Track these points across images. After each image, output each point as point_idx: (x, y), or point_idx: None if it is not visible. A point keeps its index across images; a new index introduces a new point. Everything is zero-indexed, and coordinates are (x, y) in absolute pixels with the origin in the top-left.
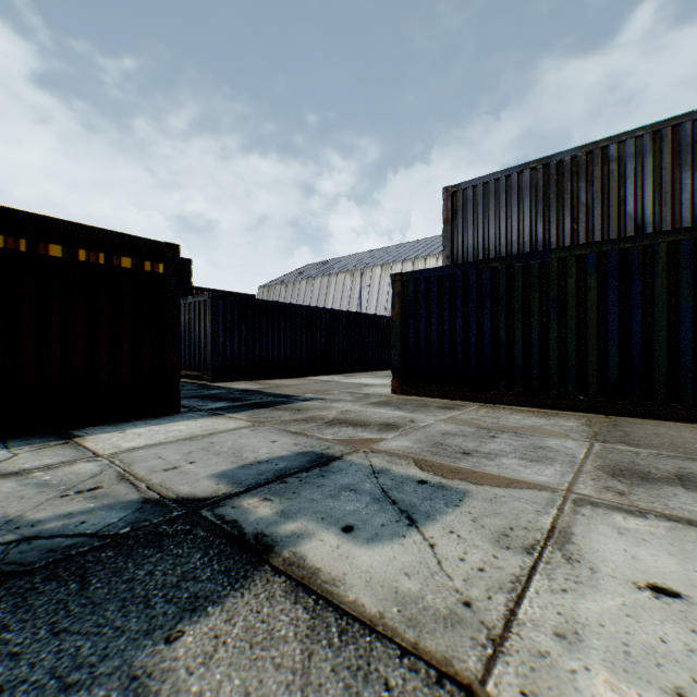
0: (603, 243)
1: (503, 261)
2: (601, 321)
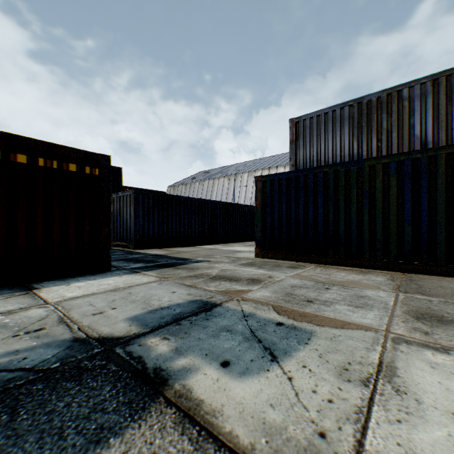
0: (401, 154)
1: (331, 167)
2: (399, 208)
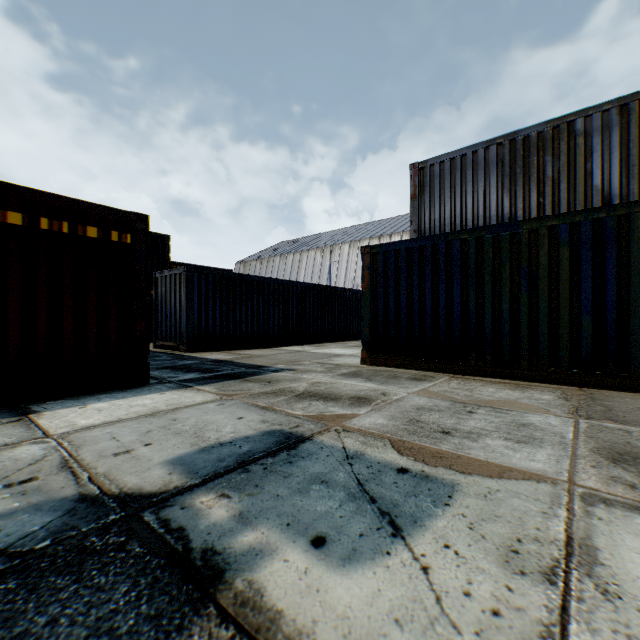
0: (576, 213)
1: (473, 233)
2: (574, 292)
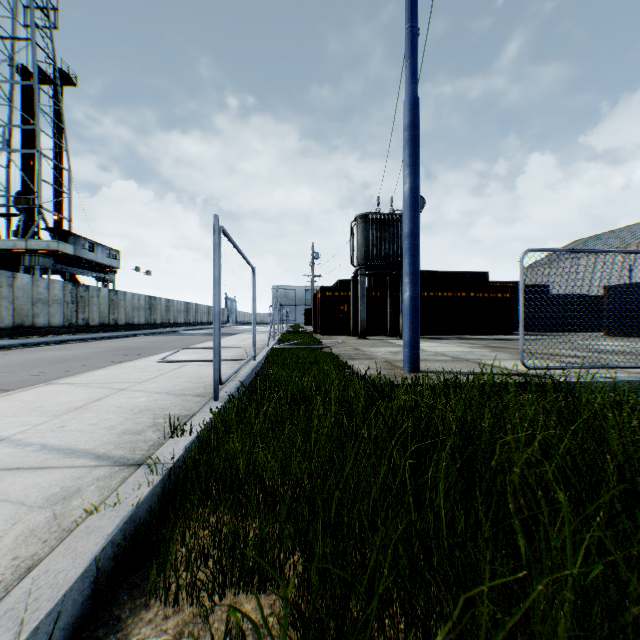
0: None
1: None
2: None
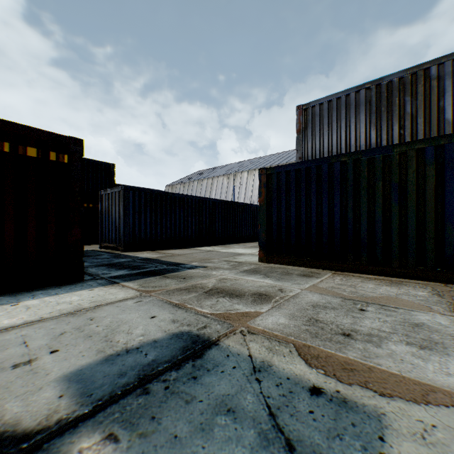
0: (441, 137)
1: (351, 156)
2: (439, 204)
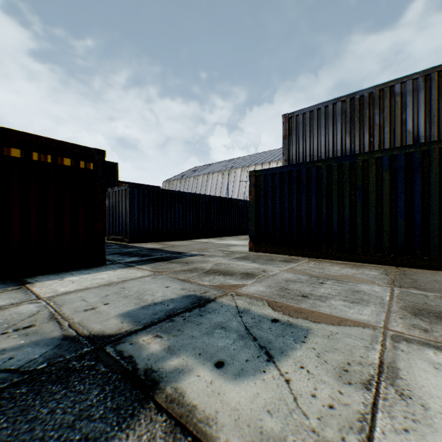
0: (394, 149)
1: (325, 162)
2: (393, 202)
